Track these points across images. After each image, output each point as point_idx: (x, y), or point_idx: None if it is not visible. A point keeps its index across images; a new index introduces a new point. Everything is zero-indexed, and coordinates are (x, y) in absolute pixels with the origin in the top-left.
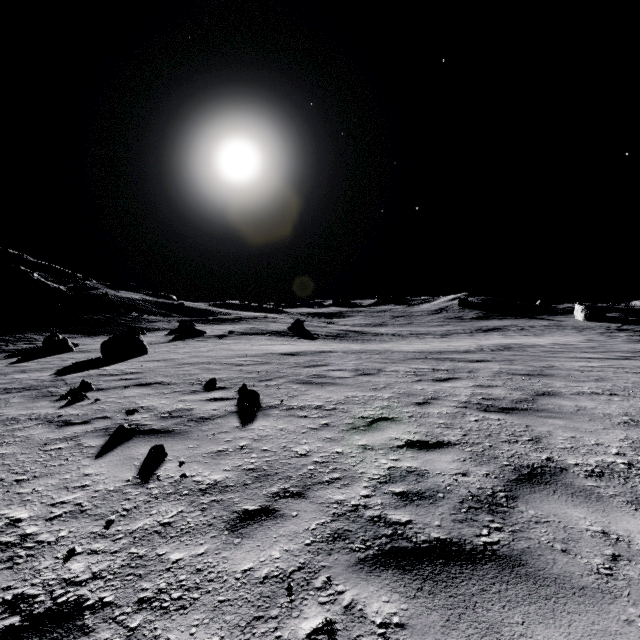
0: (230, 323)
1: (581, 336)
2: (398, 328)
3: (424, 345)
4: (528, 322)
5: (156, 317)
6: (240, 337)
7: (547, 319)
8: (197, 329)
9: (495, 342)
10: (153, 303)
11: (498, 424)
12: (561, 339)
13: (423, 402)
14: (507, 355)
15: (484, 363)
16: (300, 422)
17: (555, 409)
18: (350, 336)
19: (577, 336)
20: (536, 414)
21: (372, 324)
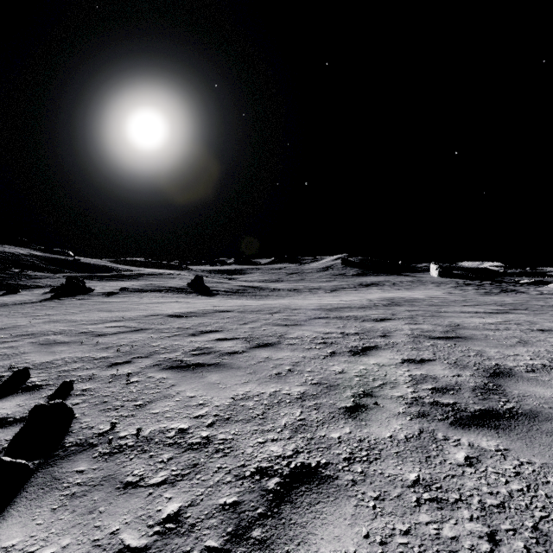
0: (127, 279)
1: (441, 290)
2: (292, 284)
3: (319, 300)
4: (397, 278)
5: (42, 273)
6: (132, 294)
7: (411, 276)
8: (83, 286)
9: (379, 296)
10: (42, 258)
11: (515, 472)
12: (428, 292)
13: (355, 406)
14: (403, 311)
15: (390, 322)
16: (113, 515)
17: (548, 409)
18: (249, 292)
19: (438, 290)
20: (538, 427)
21: (269, 280)
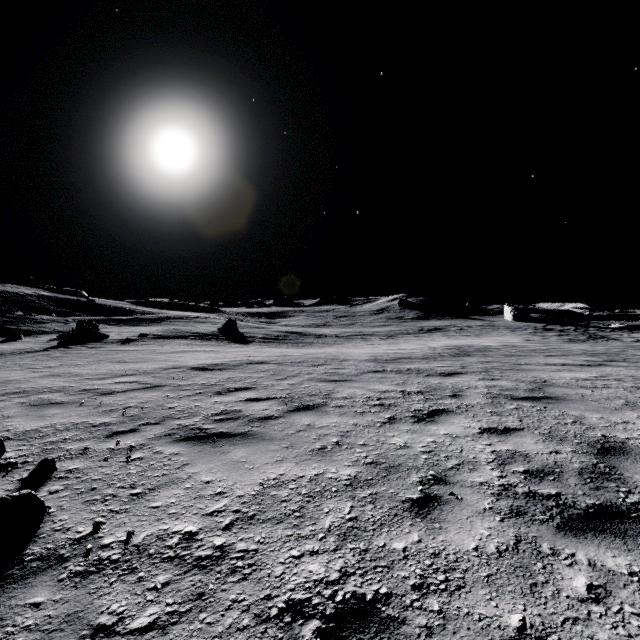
0: (148, 324)
1: (517, 336)
2: (342, 329)
3: (373, 348)
4: (464, 322)
5: (50, 317)
6: (153, 342)
7: (480, 319)
8: (96, 332)
9: (444, 344)
10: (51, 299)
11: None
12: (502, 339)
13: (424, 498)
14: (474, 362)
15: (461, 377)
16: None
17: None
18: (290, 338)
19: (514, 336)
20: None
21: (315, 324)
